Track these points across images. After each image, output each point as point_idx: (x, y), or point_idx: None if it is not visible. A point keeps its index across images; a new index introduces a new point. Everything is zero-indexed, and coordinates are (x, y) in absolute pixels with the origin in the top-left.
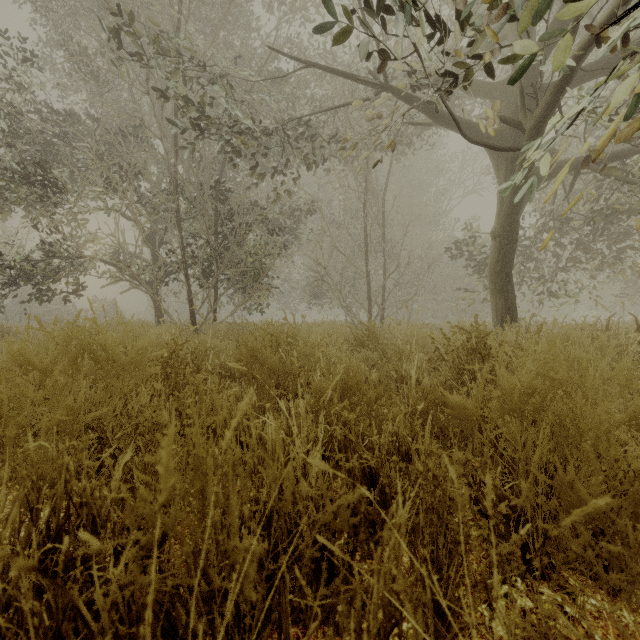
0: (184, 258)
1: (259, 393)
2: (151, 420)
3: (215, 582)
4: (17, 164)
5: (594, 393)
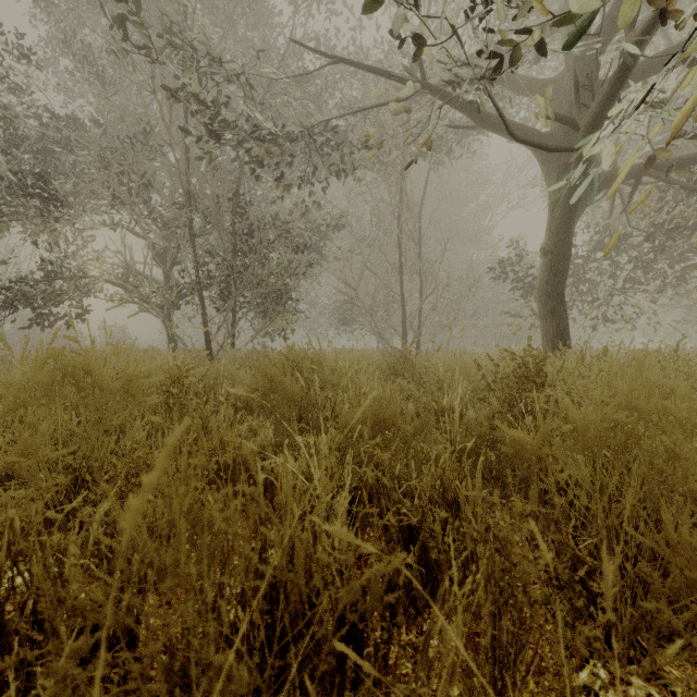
0: (198, 278)
1: (278, 428)
2: (138, 460)
3: (194, 694)
4: (13, 173)
5: (696, 427)
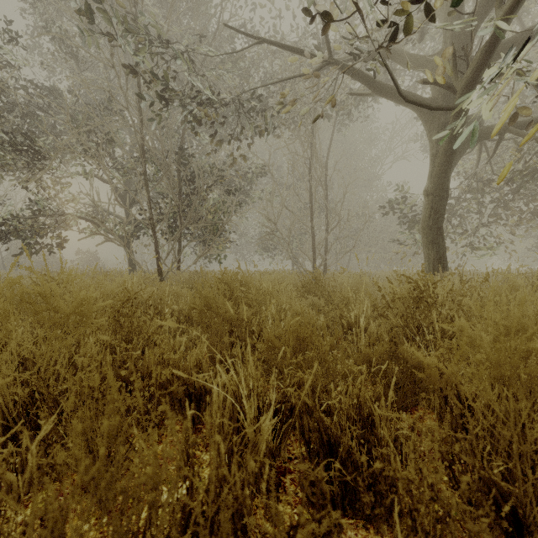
0: (151, 214)
1: (212, 340)
2: (80, 383)
3: None
4: (4, 131)
5: None
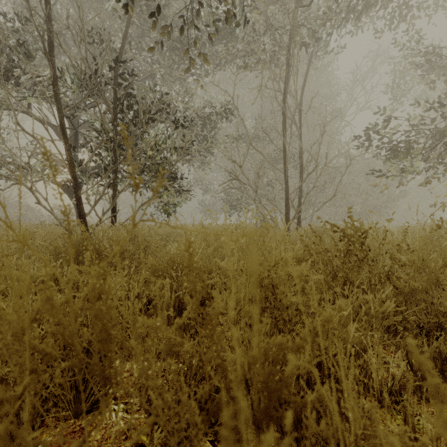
0: (67, 144)
1: None
2: None
3: None
4: None
5: None
